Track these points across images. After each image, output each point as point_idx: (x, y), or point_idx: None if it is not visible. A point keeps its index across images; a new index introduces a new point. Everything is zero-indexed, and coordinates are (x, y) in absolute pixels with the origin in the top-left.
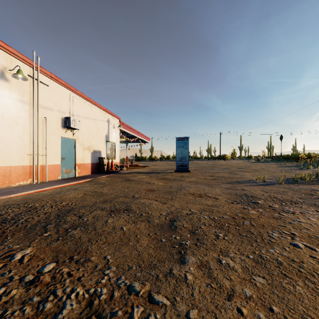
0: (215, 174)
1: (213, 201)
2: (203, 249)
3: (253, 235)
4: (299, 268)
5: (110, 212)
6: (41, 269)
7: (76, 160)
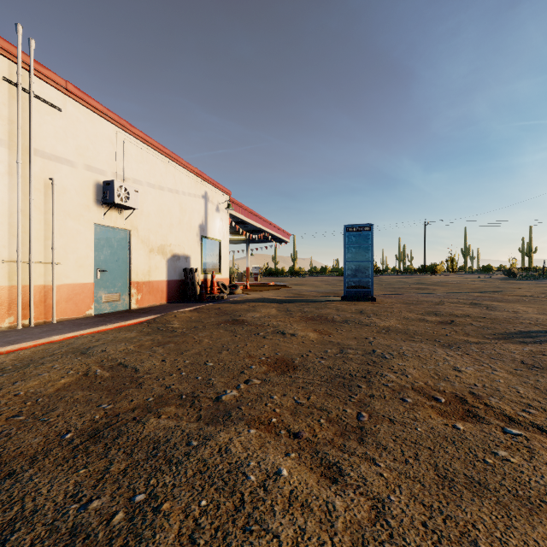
0: (439, 308)
1: None
2: None
3: None
4: None
5: None
6: None
7: (132, 275)
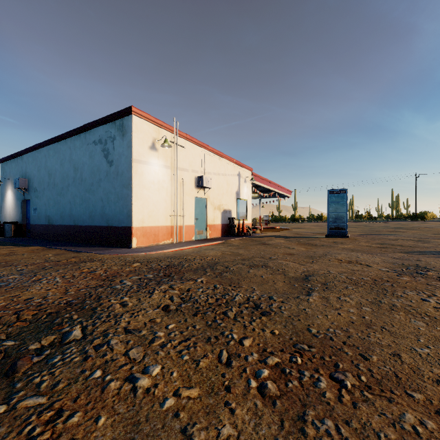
0: (388, 242)
1: (363, 267)
2: (328, 292)
3: (386, 291)
4: (411, 310)
5: (250, 266)
6: (215, 286)
7: (207, 221)
